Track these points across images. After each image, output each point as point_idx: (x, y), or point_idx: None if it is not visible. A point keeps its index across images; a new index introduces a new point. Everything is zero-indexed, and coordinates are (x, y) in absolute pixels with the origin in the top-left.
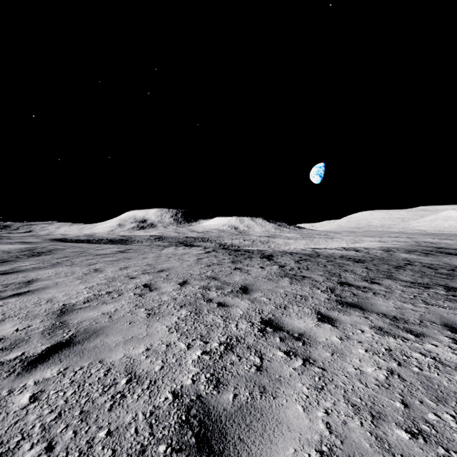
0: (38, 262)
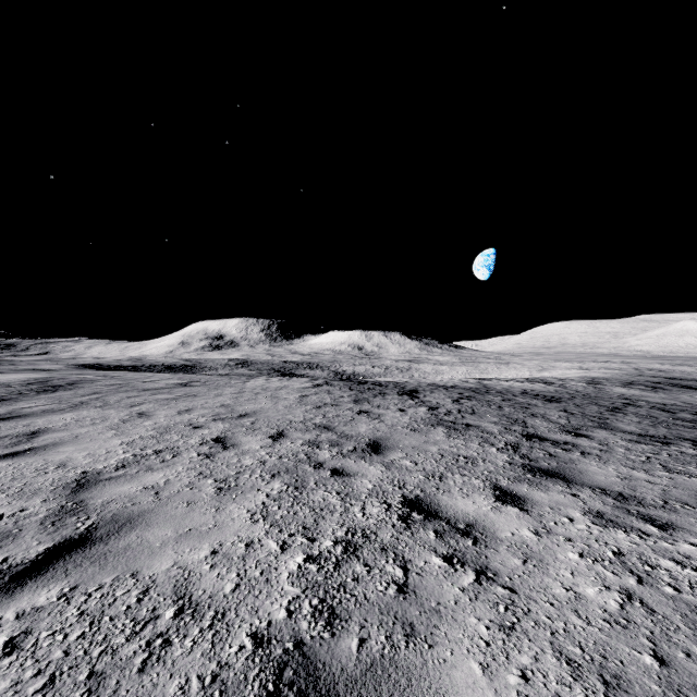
0: (51, 401)
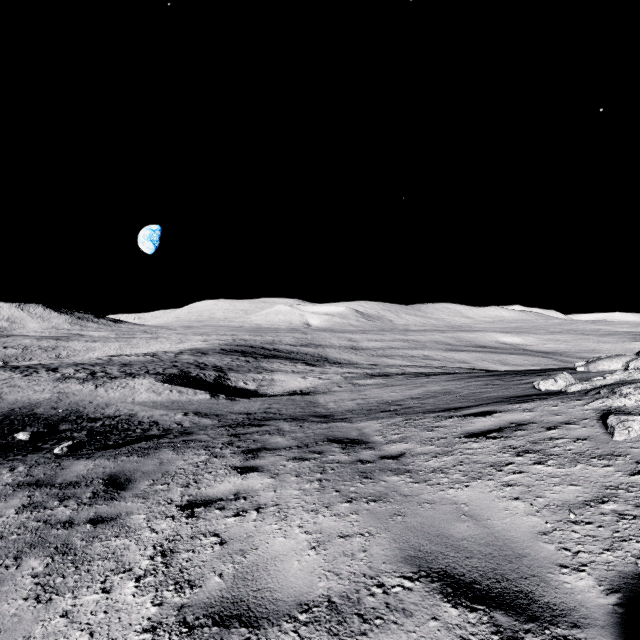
0: None
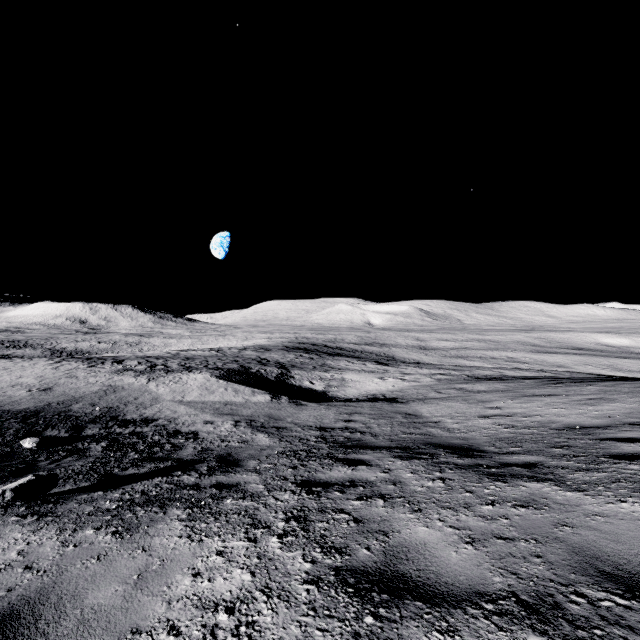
0: None
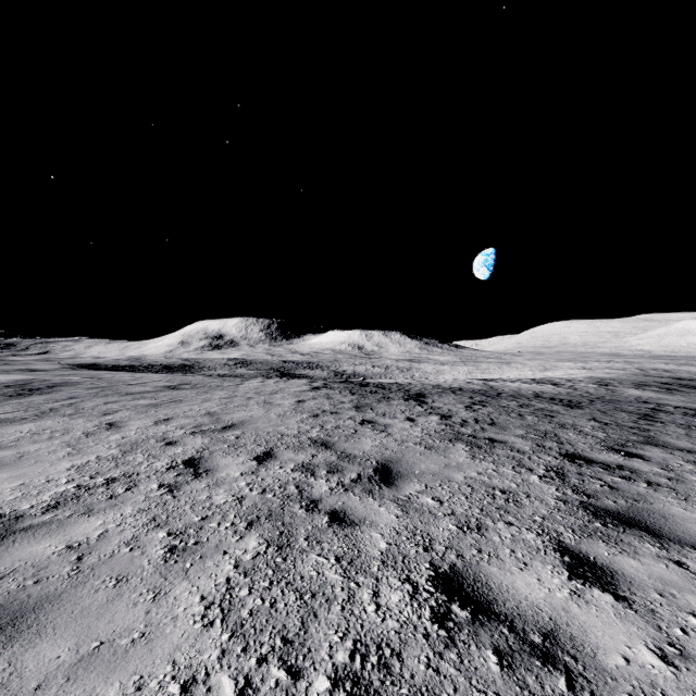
0: (18, 408)
